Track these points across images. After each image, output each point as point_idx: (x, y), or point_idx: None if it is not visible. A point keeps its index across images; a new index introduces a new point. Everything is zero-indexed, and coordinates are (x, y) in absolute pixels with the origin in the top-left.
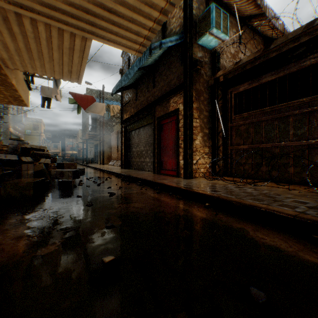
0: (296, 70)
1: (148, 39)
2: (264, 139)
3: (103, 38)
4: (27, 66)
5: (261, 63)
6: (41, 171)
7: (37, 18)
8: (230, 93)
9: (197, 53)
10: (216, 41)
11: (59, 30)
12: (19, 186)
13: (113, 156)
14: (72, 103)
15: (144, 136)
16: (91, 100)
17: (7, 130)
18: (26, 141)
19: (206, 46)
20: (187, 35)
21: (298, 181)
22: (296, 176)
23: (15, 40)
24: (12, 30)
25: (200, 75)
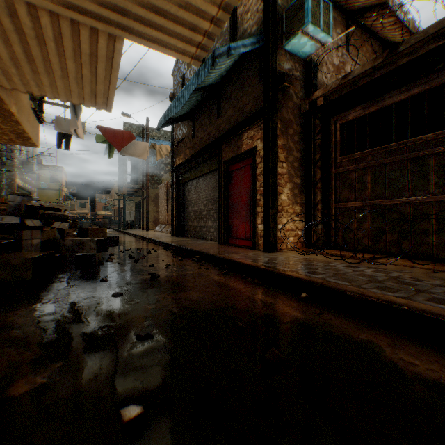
0: (436, 87)
1: (210, 36)
2: (388, 192)
3: (140, 35)
4: (30, 85)
5: (383, 76)
6: (52, 240)
7: (36, 2)
8: (333, 123)
9: (283, 64)
10: (313, 46)
11: (73, 24)
12: (10, 264)
13: (161, 218)
14: (101, 141)
15: (204, 189)
16: (128, 137)
17: (12, 182)
18: (33, 197)
19: (298, 54)
20: (268, 36)
21: (444, 256)
22: (441, 249)
23: (7, 42)
24: (1, 24)
25: (288, 97)
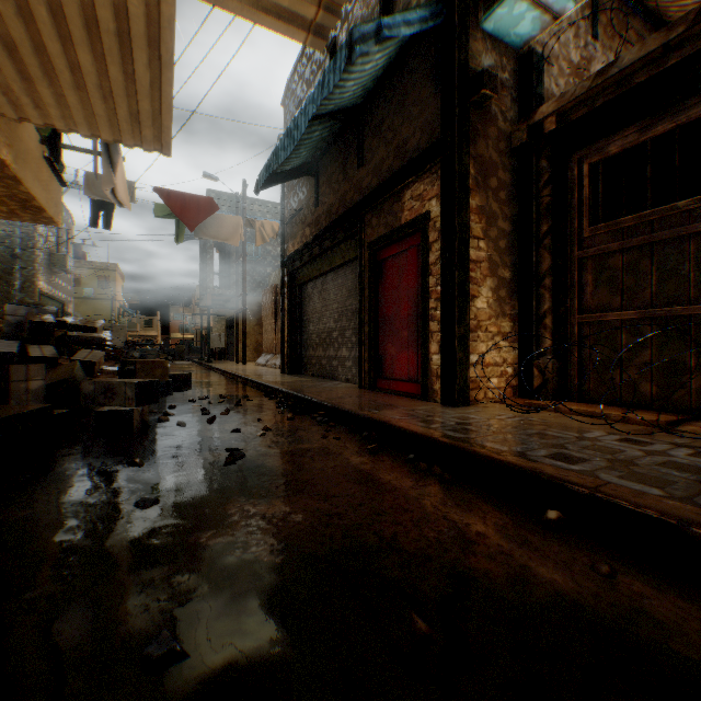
0: None
1: None
2: (695, 290)
3: None
4: (22, 104)
5: (686, 61)
6: (68, 381)
7: None
8: (576, 163)
9: (479, 58)
10: (537, 20)
11: None
12: None
13: (266, 344)
14: (164, 215)
15: (336, 294)
16: (208, 207)
17: (32, 287)
18: (47, 308)
19: (507, 39)
20: (452, 3)
21: None
22: None
23: None
24: None
25: (488, 119)
